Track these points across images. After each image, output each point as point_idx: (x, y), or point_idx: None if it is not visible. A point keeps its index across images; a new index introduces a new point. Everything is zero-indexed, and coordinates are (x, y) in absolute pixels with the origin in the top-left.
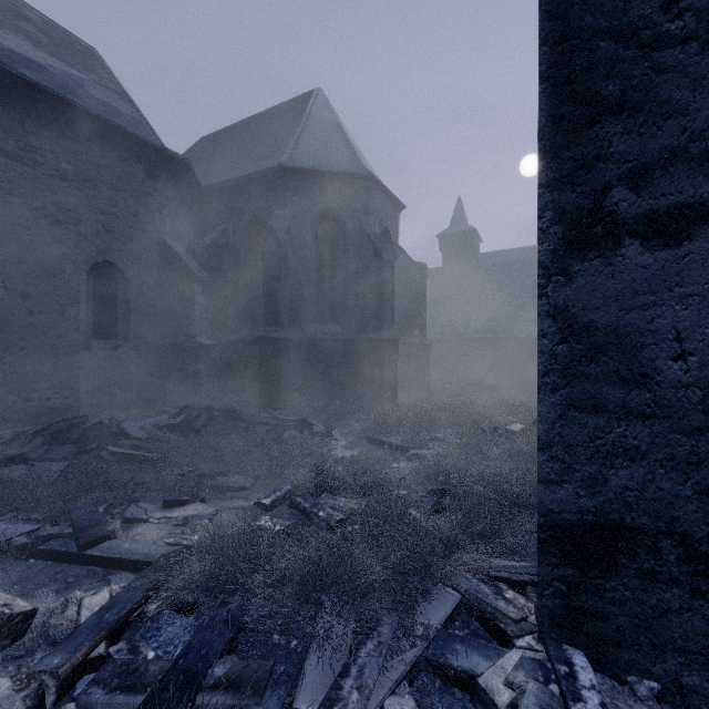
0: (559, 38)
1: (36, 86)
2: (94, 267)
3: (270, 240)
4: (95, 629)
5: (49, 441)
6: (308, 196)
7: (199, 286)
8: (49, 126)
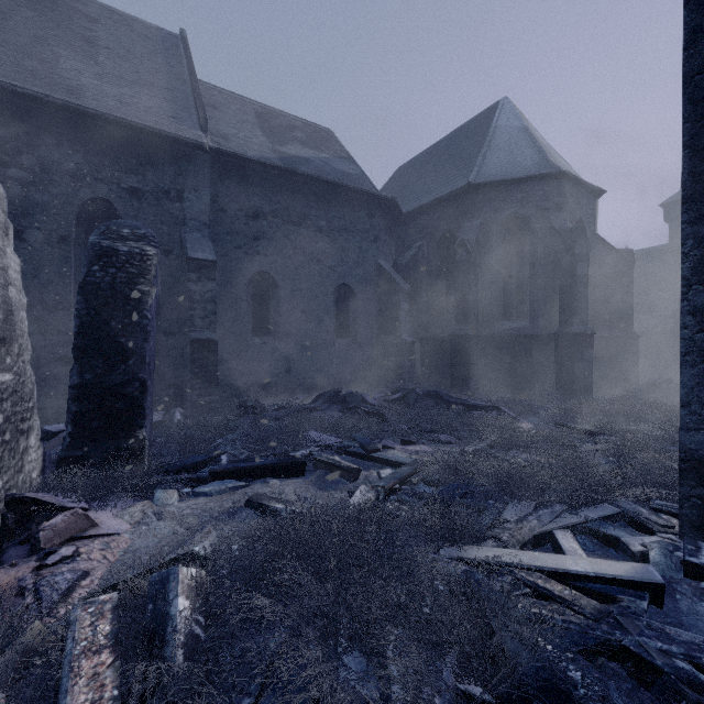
0: (699, 116)
1: (309, 177)
2: (336, 288)
3: (461, 252)
4: (393, 478)
5: (327, 401)
6: (495, 205)
7: (403, 295)
8: (314, 199)
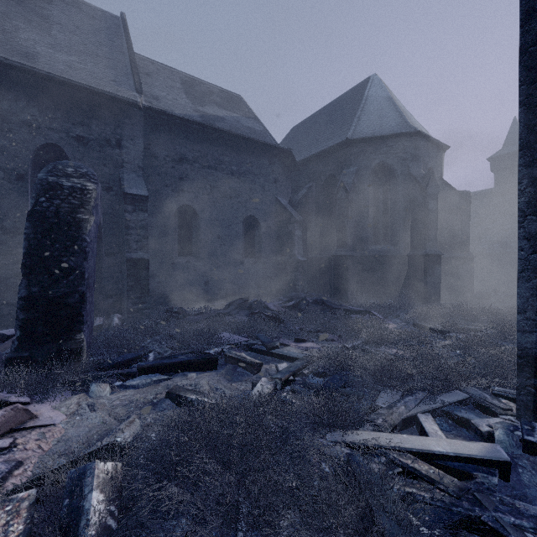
0: (533, 80)
1: (223, 131)
2: (245, 219)
3: (341, 191)
4: (288, 371)
5: (237, 307)
6: (367, 156)
7: (297, 225)
8: (227, 149)
